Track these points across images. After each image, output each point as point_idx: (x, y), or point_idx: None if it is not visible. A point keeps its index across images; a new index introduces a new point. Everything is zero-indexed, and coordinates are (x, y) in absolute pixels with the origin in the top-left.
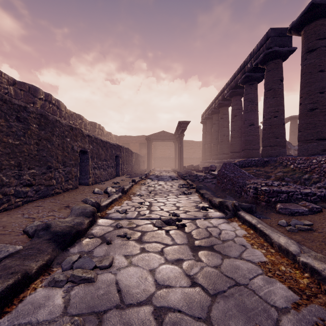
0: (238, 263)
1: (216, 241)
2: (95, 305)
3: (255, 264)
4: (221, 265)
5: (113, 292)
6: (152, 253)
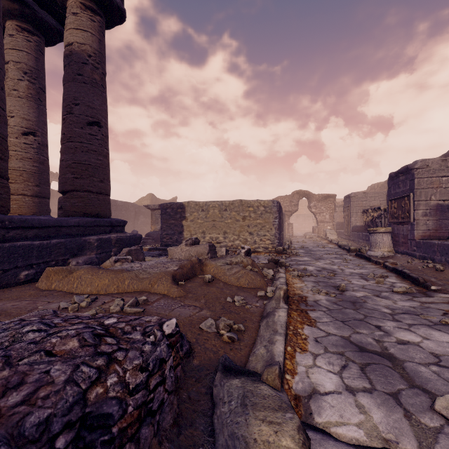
0: (334, 331)
1: (353, 356)
2: (447, 327)
3: (317, 328)
4: (352, 333)
5: (444, 331)
6: (447, 354)
